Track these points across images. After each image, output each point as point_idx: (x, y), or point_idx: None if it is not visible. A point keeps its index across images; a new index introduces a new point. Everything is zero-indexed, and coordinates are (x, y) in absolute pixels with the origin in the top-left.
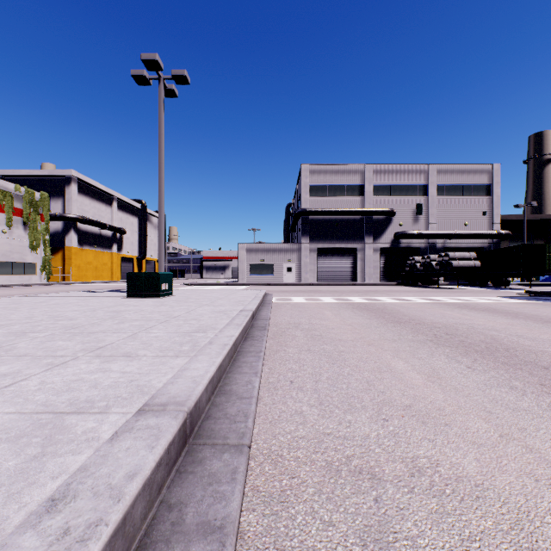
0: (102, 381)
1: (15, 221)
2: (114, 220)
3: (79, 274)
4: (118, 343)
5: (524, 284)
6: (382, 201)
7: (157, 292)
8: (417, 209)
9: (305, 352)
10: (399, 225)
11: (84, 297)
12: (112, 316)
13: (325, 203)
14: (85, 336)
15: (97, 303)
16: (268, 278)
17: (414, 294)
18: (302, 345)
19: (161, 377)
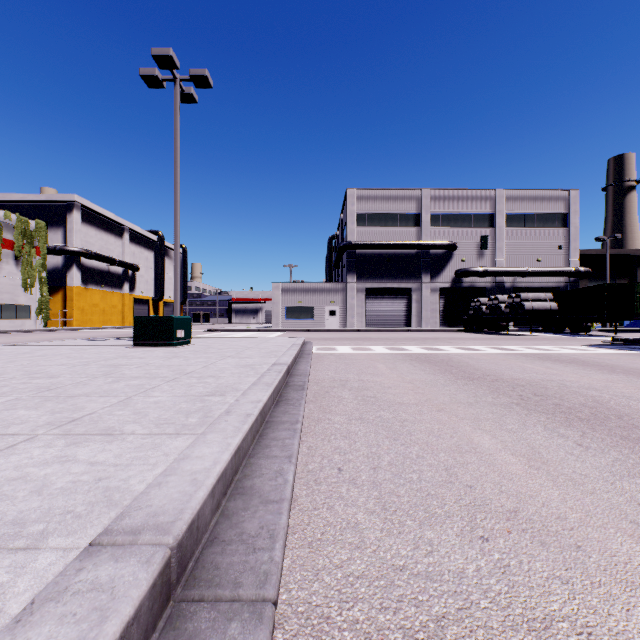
0: (54, 481)
1: (5, 255)
2: (125, 255)
3: (83, 318)
4: (101, 412)
5: (607, 330)
6: (441, 232)
7: (170, 340)
8: (482, 242)
9: (356, 422)
10: (462, 261)
11: (81, 346)
12: (107, 372)
13: (375, 235)
14: (60, 401)
15: (94, 354)
16: (307, 323)
17: (481, 343)
18: (352, 411)
19: (146, 472)
